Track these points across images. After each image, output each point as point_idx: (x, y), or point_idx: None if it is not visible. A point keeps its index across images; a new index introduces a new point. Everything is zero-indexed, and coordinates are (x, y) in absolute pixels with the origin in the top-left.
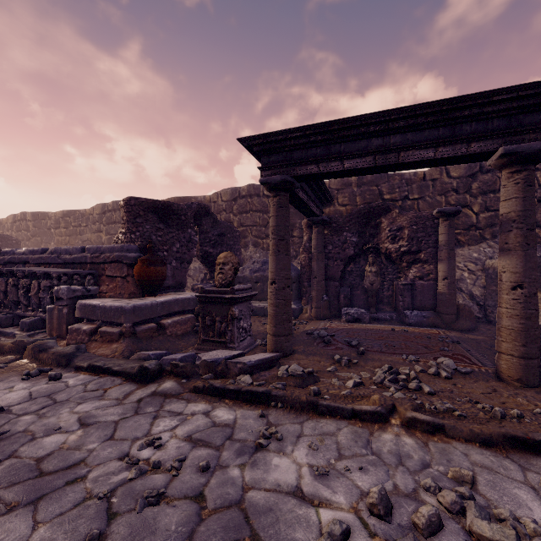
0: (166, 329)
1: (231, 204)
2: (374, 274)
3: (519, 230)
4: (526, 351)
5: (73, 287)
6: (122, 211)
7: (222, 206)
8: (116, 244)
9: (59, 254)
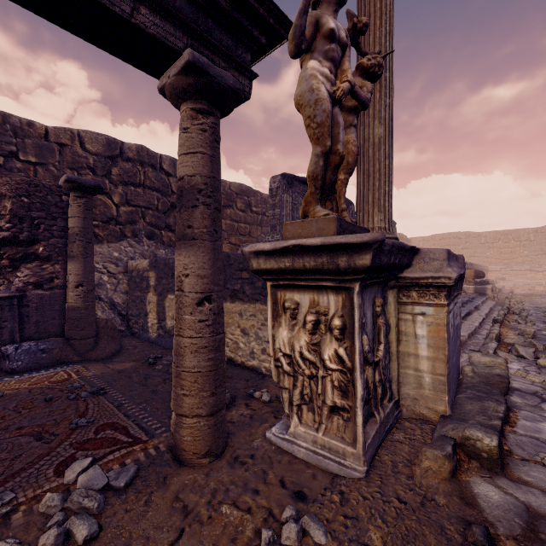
0: None
1: None
2: None
3: (207, 207)
4: (216, 401)
5: None
6: None
7: None
8: None
9: None
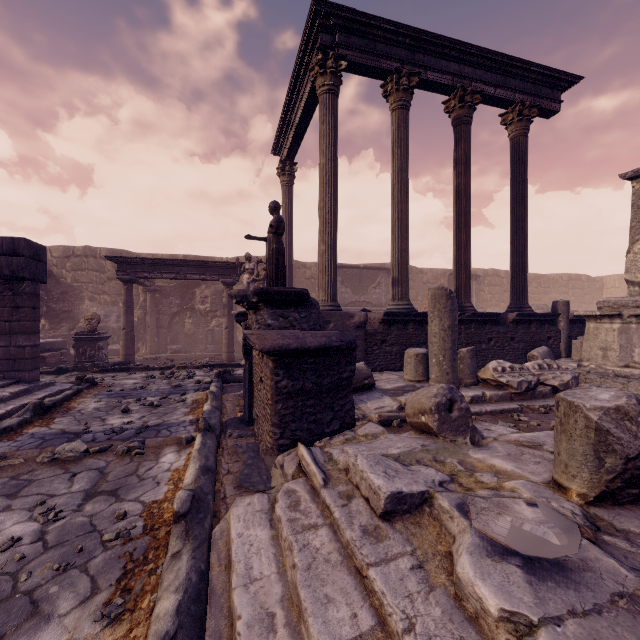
0: (45, 359)
1: (63, 261)
2: (191, 324)
3: (227, 308)
4: (229, 350)
5: None
6: None
7: (53, 262)
8: None
9: None
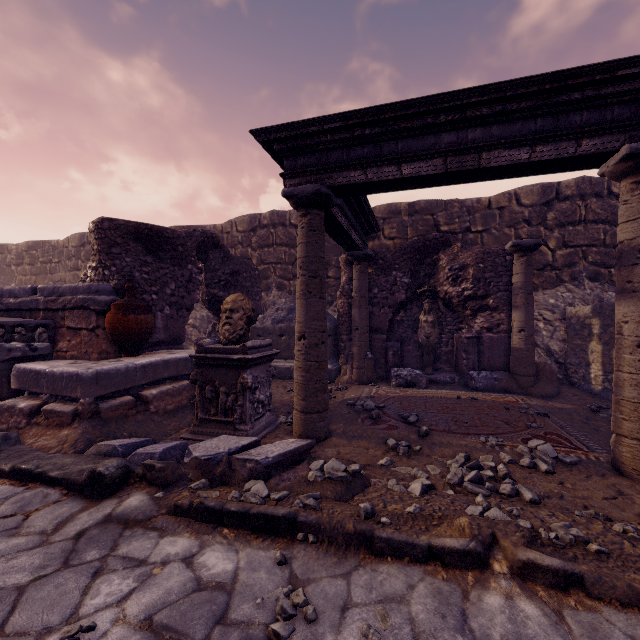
0: (149, 403)
1: (248, 236)
2: (430, 324)
3: None
4: None
5: (9, 345)
6: (91, 238)
7: (238, 238)
8: (80, 283)
9: (0, 296)
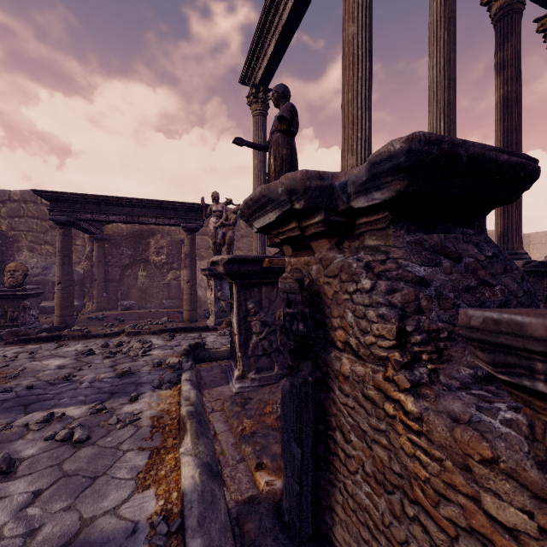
0: None
1: None
2: (144, 277)
3: (189, 259)
4: (191, 308)
5: None
6: None
7: None
8: None
9: None
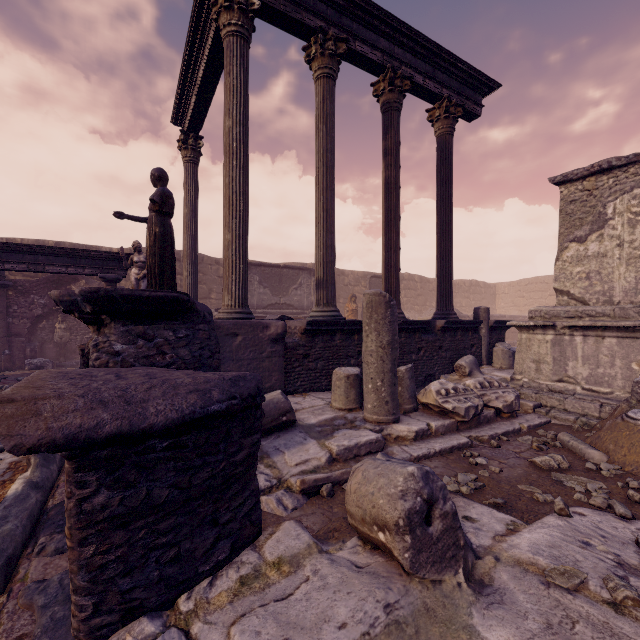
0: None
1: None
2: (63, 330)
3: None
4: None
5: None
6: None
7: None
8: None
9: None
